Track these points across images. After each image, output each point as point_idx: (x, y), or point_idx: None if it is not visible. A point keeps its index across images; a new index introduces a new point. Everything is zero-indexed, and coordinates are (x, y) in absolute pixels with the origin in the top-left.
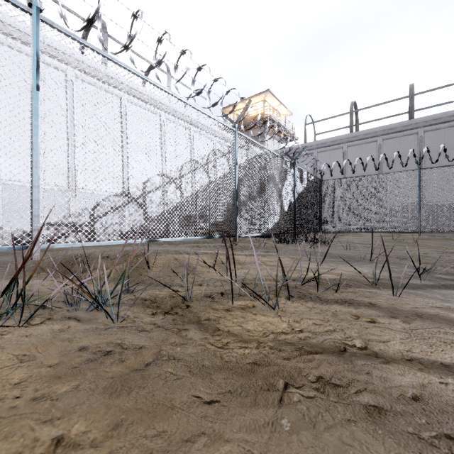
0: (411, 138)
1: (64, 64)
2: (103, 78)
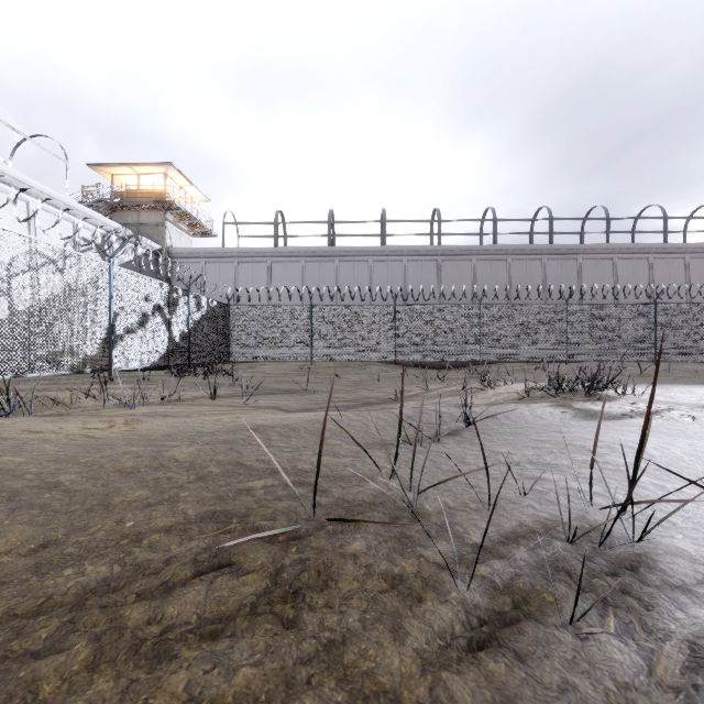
0: (330, 265)
1: None
2: None
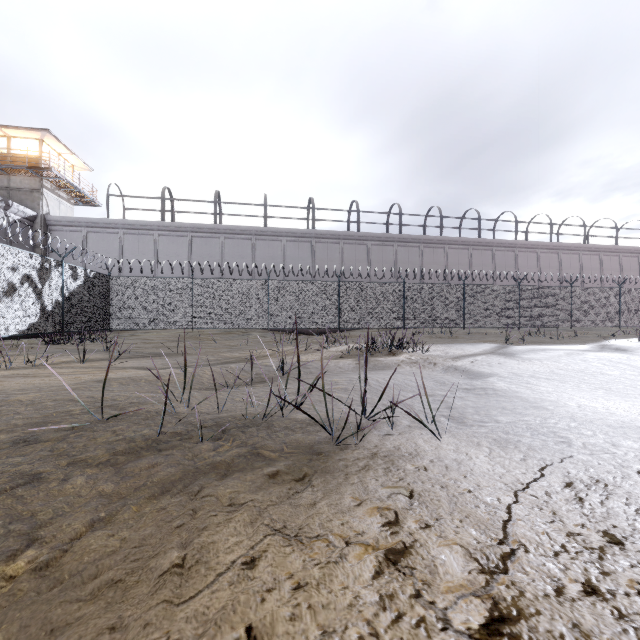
0: (216, 241)
1: None
2: None
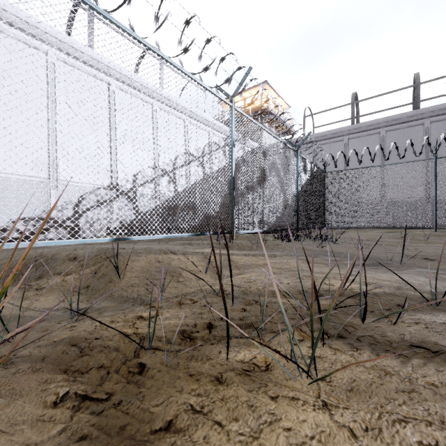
0: (417, 129)
1: (44, 44)
2: (89, 61)
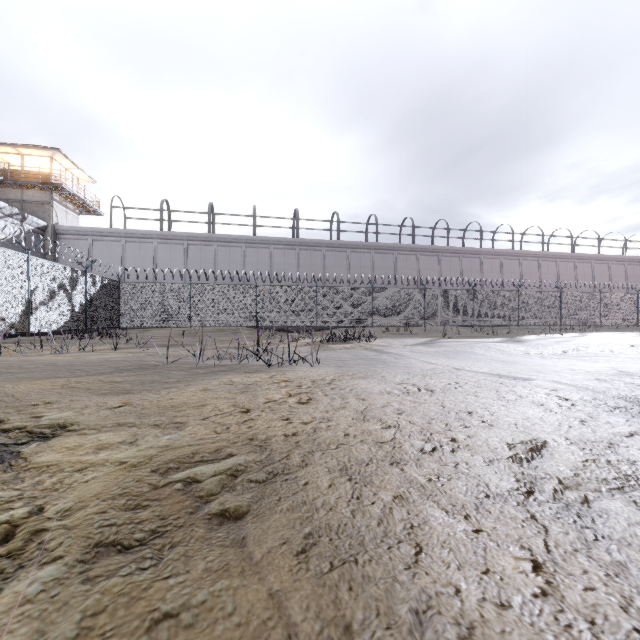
0: (209, 249)
1: None
2: None
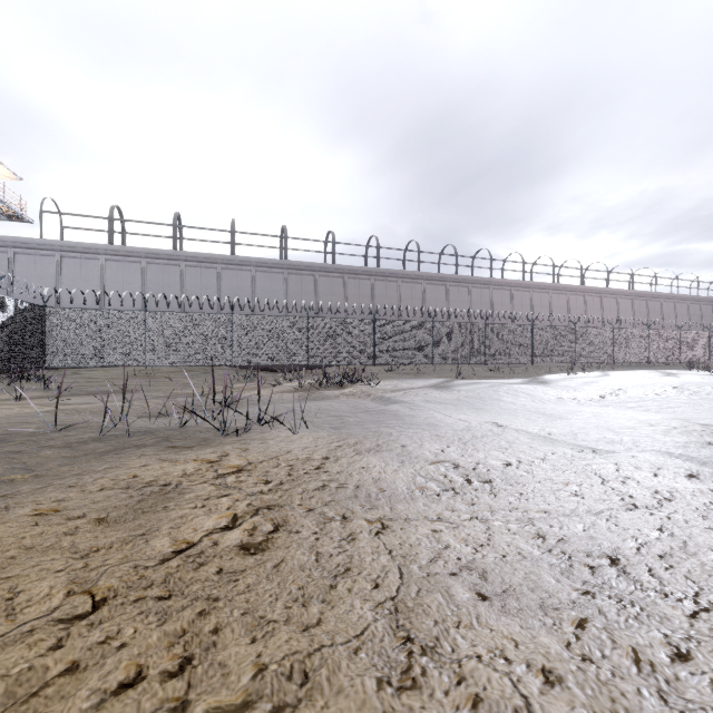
0: (175, 269)
1: None
2: None
